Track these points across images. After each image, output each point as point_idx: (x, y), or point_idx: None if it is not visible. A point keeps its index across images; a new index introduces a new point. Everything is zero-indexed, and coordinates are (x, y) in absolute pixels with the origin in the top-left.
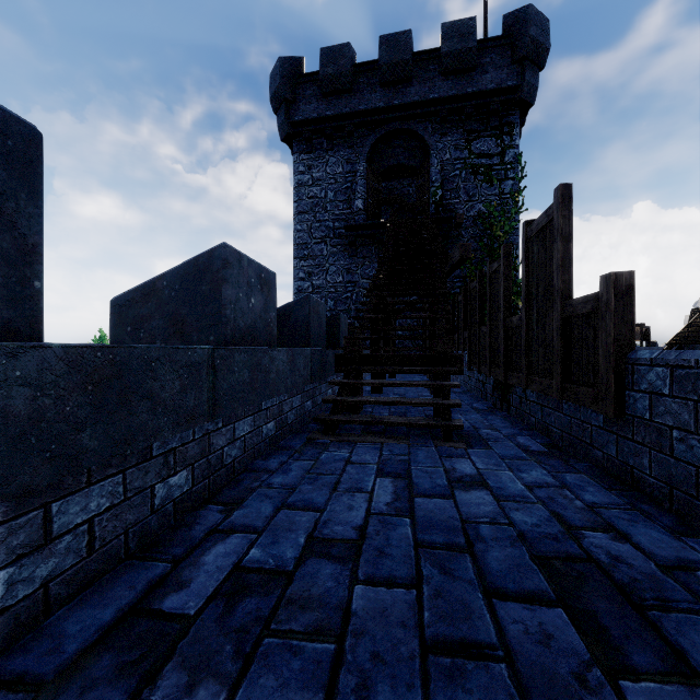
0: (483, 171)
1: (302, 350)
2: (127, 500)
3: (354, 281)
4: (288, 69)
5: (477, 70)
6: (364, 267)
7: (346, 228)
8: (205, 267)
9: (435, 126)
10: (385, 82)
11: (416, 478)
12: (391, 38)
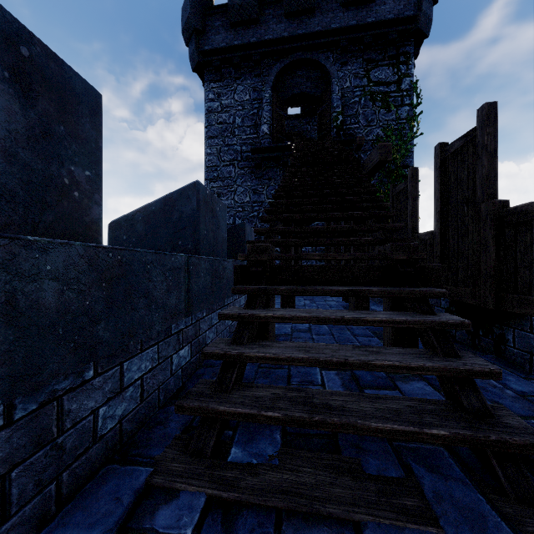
0: (381, 97)
1: (161, 255)
2: None
3: (261, 201)
4: (198, 0)
5: (376, 1)
6: (270, 188)
7: (252, 150)
8: None
9: (336, 56)
10: (290, 12)
11: None
12: None
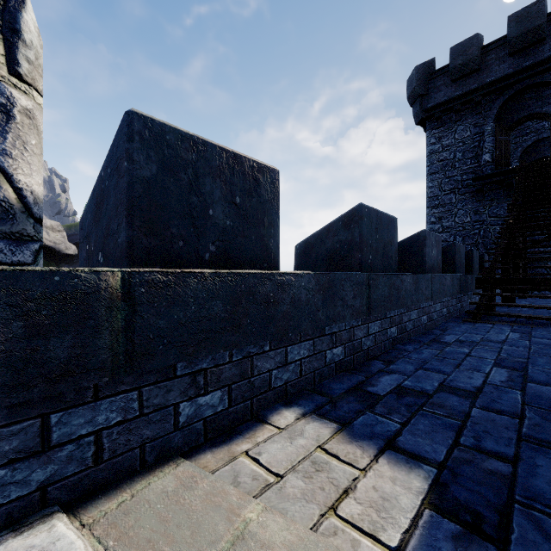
0: None
1: (456, 275)
2: (417, 318)
3: (482, 220)
4: (422, 73)
5: None
6: (492, 208)
7: (473, 179)
8: (415, 240)
9: None
10: (514, 51)
11: (534, 335)
12: (520, 14)
